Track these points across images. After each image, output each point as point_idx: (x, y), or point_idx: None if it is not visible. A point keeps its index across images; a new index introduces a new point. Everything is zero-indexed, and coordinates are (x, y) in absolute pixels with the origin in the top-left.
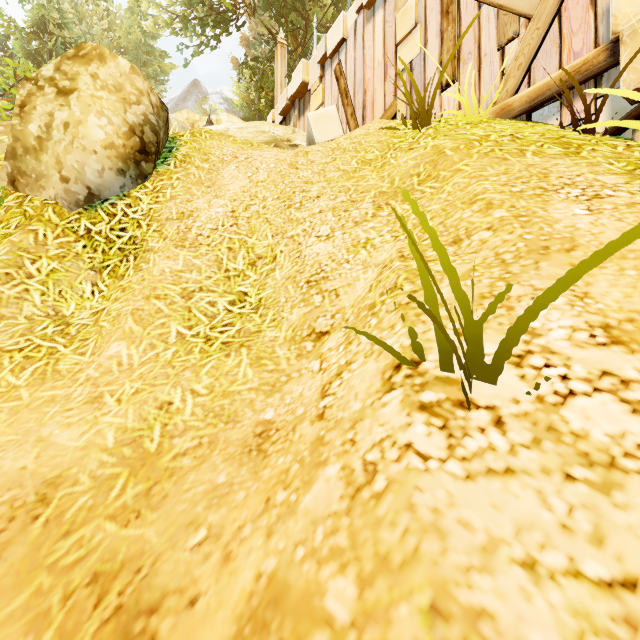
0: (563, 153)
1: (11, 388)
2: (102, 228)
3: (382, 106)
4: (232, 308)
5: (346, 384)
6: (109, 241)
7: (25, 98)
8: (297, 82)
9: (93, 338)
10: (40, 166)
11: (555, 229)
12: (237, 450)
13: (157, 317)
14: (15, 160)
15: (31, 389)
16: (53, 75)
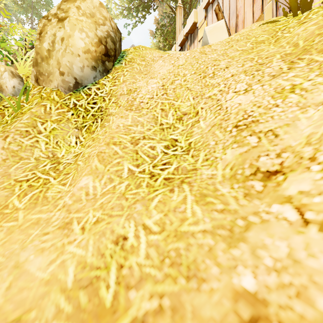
0: None
1: (14, 210)
2: (83, 103)
3: (251, 21)
4: (167, 151)
5: None
6: (86, 110)
7: (42, 28)
8: (190, 23)
9: (72, 173)
10: (49, 67)
11: None
12: None
13: (114, 158)
14: (37, 66)
15: (26, 212)
16: (56, 12)
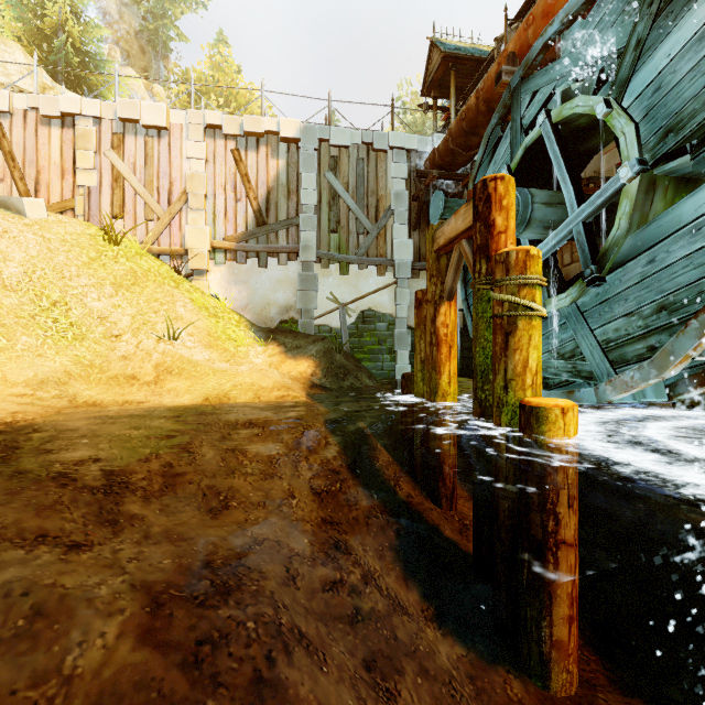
0: (176, 287)
1: None
2: None
3: (60, 194)
4: (56, 325)
5: (145, 345)
6: None
7: None
8: None
9: None
10: None
11: (179, 314)
12: (120, 360)
13: (29, 327)
14: None
15: (2, 353)
16: None
